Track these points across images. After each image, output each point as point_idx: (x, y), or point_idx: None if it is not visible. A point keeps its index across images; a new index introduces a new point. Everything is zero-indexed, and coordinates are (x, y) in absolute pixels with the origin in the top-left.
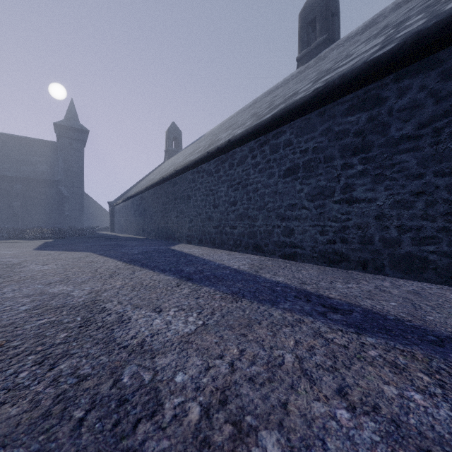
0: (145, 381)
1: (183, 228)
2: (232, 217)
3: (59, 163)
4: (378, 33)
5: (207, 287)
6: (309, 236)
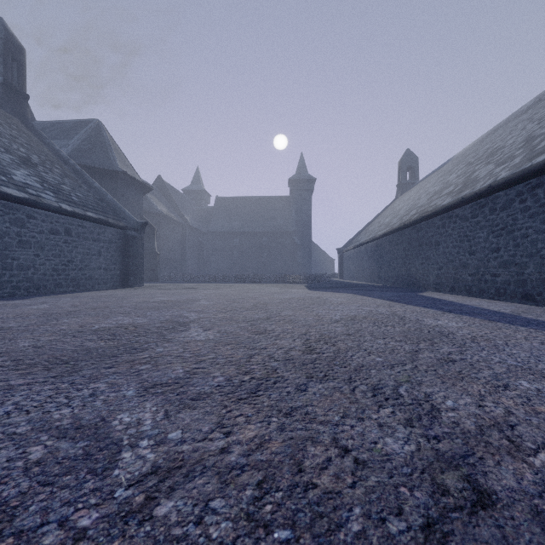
0: (445, 331)
1: (429, 275)
2: (494, 265)
3: (292, 215)
4: None
5: (467, 316)
6: None
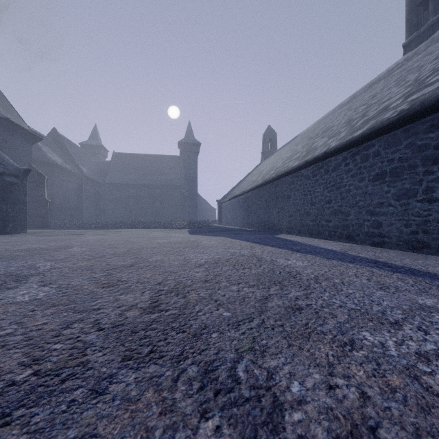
0: (294, 271)
1: (283, 221)
2: (327, 213)
3: (181, 172)
4: None
5: (310, 255)
6: (395, 228)
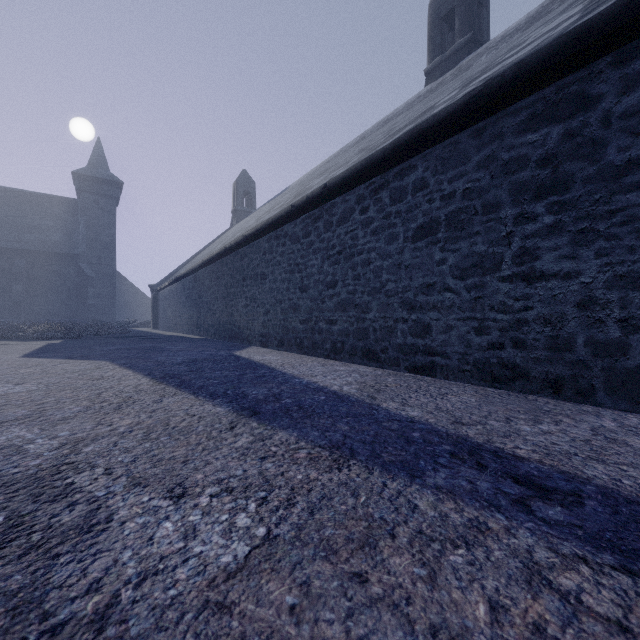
0: None
1: (255, 323)
2: (330, 306)
3: (80, 229)
4: (565, 9)
5: (284, 430)
6: (457, 336)
